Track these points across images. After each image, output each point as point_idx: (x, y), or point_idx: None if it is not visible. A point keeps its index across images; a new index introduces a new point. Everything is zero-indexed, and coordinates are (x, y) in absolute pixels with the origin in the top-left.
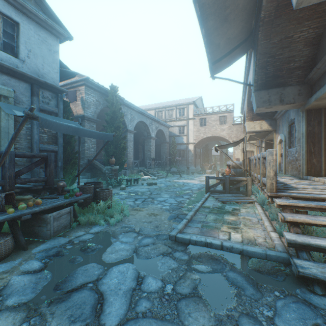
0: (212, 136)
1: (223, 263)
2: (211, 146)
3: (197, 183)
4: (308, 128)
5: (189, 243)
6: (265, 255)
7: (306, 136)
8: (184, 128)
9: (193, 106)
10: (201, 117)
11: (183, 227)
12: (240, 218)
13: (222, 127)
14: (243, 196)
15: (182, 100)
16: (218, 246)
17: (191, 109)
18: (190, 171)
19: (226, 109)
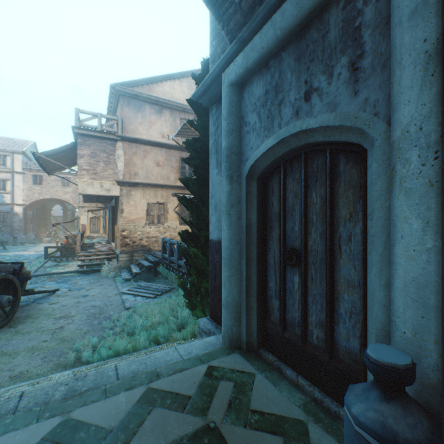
0: (53, 198)
1: (54, 276)
2: (51, 206)
3: (35, 253)
4: (113, 216)
5: (39, 276)
6: (71, 272)
7: (113, 220)
8: (7, 183)
9: (23, 157)
10: (37, 173)
11: (33, 273)
12: (67, 266)
13: (66, 190)
14: (75, 257)
15: (1, 139)
16: (53, 273)
17: (20, 160)
18: (18, 241)
19: (71, 171)
